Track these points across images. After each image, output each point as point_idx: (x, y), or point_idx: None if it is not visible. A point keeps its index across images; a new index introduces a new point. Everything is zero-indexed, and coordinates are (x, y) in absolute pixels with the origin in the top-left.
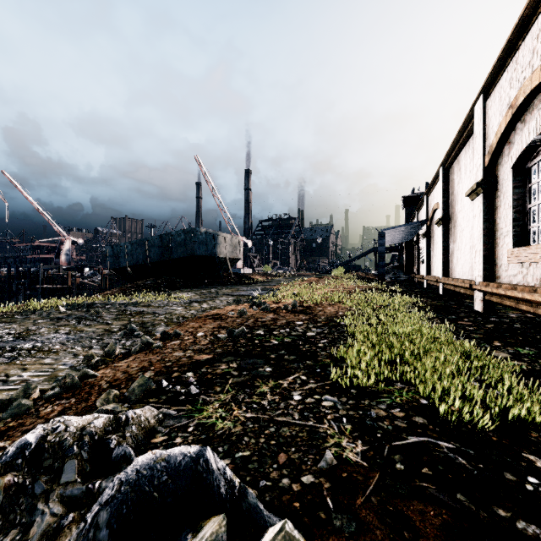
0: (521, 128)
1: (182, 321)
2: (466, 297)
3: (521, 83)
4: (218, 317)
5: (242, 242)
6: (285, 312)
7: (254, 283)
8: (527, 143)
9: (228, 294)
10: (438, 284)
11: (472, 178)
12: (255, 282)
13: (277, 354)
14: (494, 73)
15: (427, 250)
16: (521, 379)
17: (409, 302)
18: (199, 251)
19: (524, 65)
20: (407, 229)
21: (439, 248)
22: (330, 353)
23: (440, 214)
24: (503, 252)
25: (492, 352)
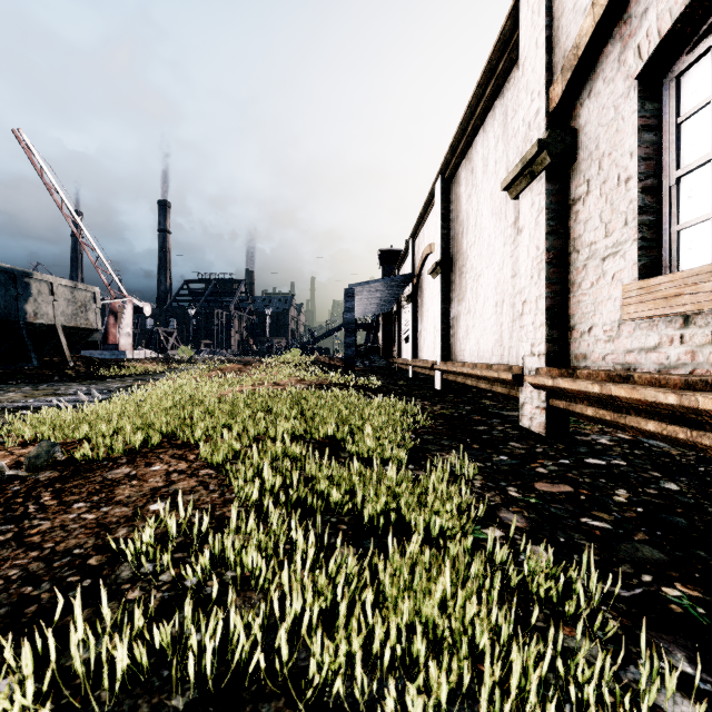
0: None
1: None
2: (478, 393)
3: None
4: None
5: (131, 305)
6: None
7: (120, 376)
8: None
9: None
10: (432, 372)
11: (501, 172)
12: (127, 375)
13: None
14: None
15: (413, 321)
16: None
17: None
18: None
19: None
20: (386, 289)
21: (432, 315)
22: None
23: (437, 256)
24: (599, 296)
25: None
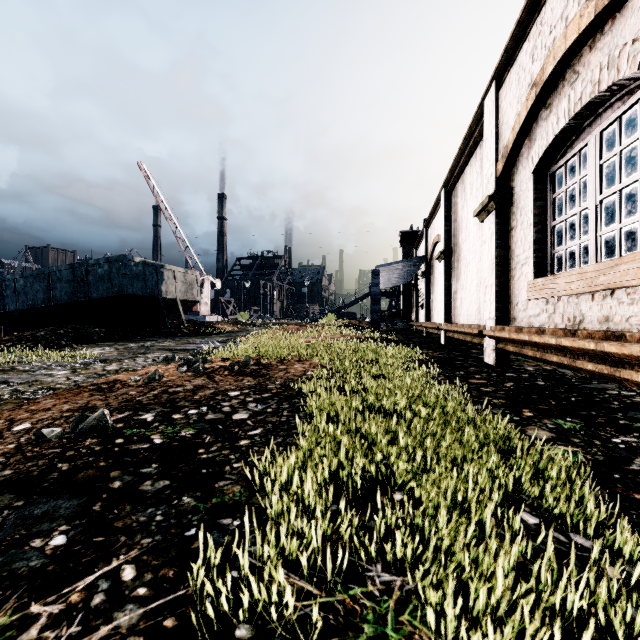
0: (546, 116)
1: (37, 397)
2: (470, 346)
3: (549, 48)
4: (107, 387)
5: (208, 281)
6: (226, 374)
7: (215, 334)
8: (554, 133)
9: (166, 349)
10: (439, 332)
11: (479, 198)
12: (218, 333)
13: (132, 477)
14: (510, 47)
15: (427, 292)
16: (590, 488)
17: (407, 354)
18: (131, 288)
19: (554, 22)
20: (404, 267)
21: (440, 288)
22: (251, 465)
23: (442, 246)
24: (520, 286)
25: (526, 429)
